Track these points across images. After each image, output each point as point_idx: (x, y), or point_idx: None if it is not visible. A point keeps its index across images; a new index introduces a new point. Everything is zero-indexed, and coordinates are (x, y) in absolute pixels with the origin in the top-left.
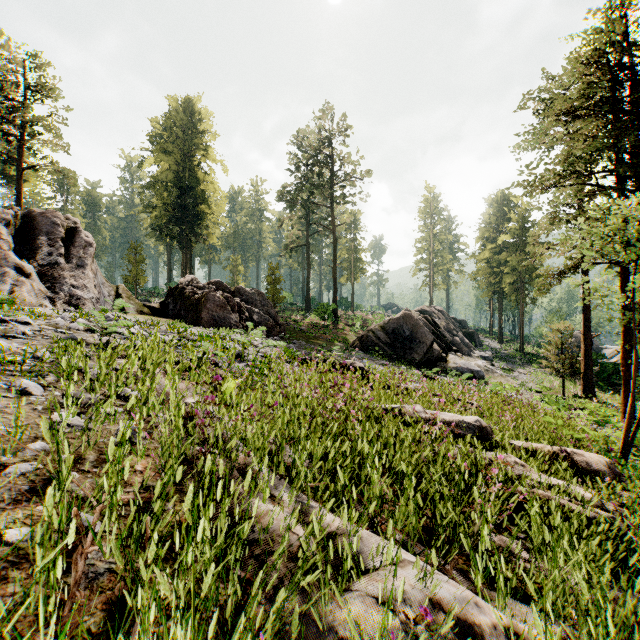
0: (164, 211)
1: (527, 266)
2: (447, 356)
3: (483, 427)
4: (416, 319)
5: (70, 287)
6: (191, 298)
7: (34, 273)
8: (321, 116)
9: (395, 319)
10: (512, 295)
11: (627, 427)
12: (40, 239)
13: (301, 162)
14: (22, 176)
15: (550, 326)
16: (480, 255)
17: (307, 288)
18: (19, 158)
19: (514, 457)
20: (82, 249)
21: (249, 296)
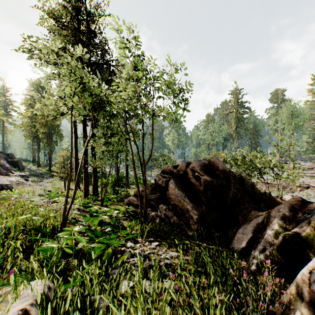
0: None
1: (53, 124)
2: None
3: None
4: None
5: None
6: None
7: None
8: None
9: None
10: (44, 139)
11: (66, 204)
12: None
13: None
14: None
15: (58, 153)
16: (25, 113)
17: None
18: None
19: None
20: None
21: None
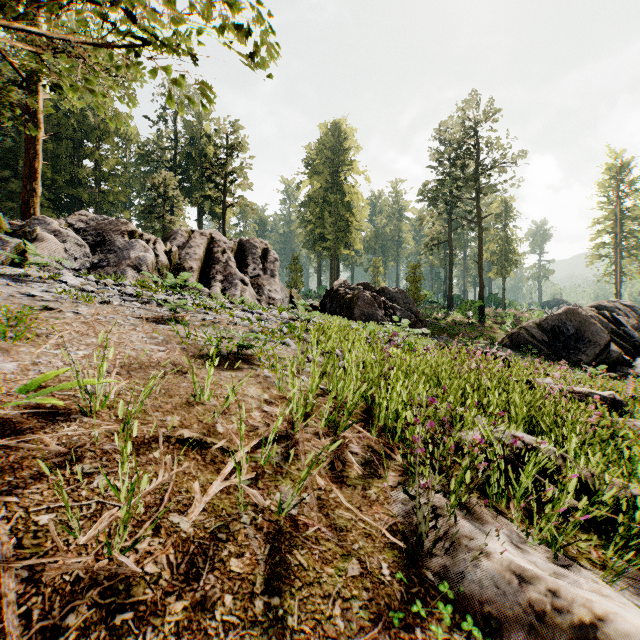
0: (317, 225)
1: None
2: (633, 360)
3: (616, 400)
4: (584, 315)
5: (268, 292)
6: (344, 298)
7: (249, 283)
8: (465, 105)
9: (555, 315)
10: None
11: None
12: (248, 259)
13: (442, 157)
14: (225, 213)
15: None
16: None
17: (449, 285)
18: (223, 200)
19: None
20: (272, 264)
21: (392, 295)
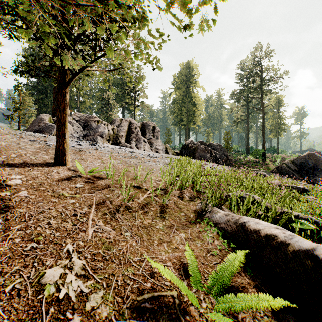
0: (178, 113)
1: None
2: None
3: (305, 189)
4: (318, 156)
5: (155, 146)
6: (191, 148)
7: (147, 142)
8: (255, 49)
9: (301, 156)
10: None
11: None
12: (146, 131)
13: (243, 77)
14: (135, 109)
15: None
16: None
17: (247, 142)
18: (134, 103)
19: (313, 197)
20: (157, 133)
21: (215, 147)
